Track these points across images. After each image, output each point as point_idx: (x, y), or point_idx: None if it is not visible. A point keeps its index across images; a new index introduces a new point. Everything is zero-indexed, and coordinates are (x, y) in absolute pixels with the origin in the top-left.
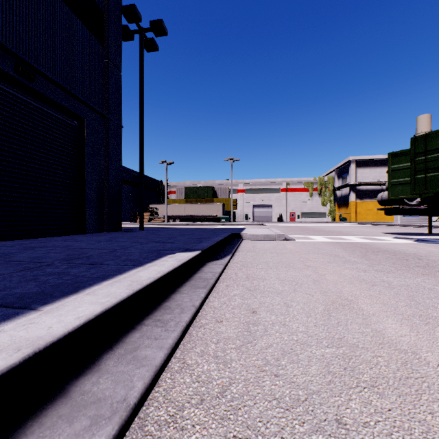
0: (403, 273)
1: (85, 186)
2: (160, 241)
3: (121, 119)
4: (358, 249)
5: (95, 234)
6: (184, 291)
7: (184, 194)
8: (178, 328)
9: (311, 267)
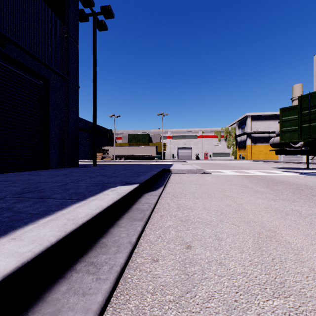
0: (306, 202)
1: (49, 132)
2: (106, 175)
3: (78, 81)
4: (261, 180)
5: (57, 170)
6: (122, 225)
7: (128, 139)
8: (111, 276)
9: (229, 197)
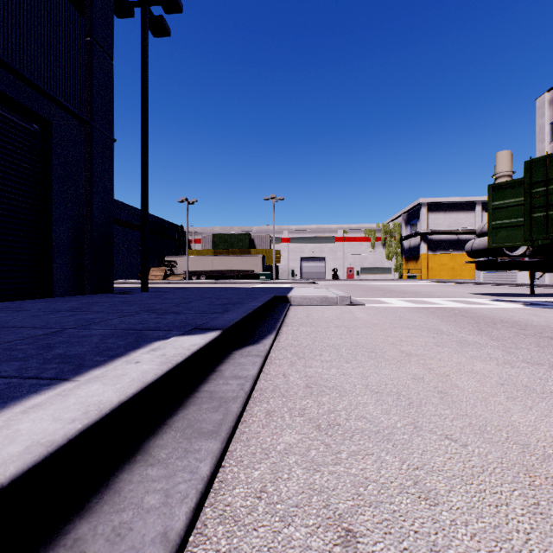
0: None
1: (51, 225)
2: (160, 309)
3: (112, 129)
4: (461, 319)
5: (65, 299)
6: (159, 454)
7: (212, 243)
8: None
9: (414, 357)
